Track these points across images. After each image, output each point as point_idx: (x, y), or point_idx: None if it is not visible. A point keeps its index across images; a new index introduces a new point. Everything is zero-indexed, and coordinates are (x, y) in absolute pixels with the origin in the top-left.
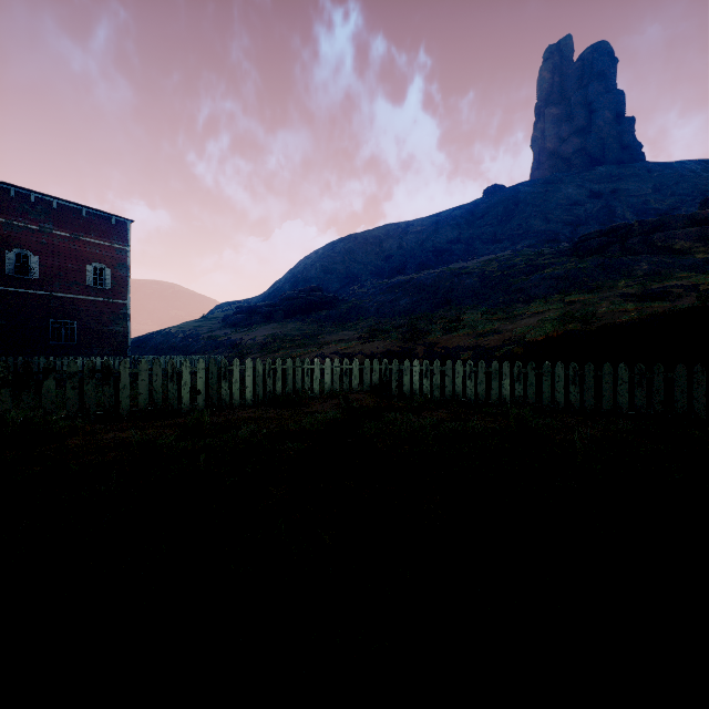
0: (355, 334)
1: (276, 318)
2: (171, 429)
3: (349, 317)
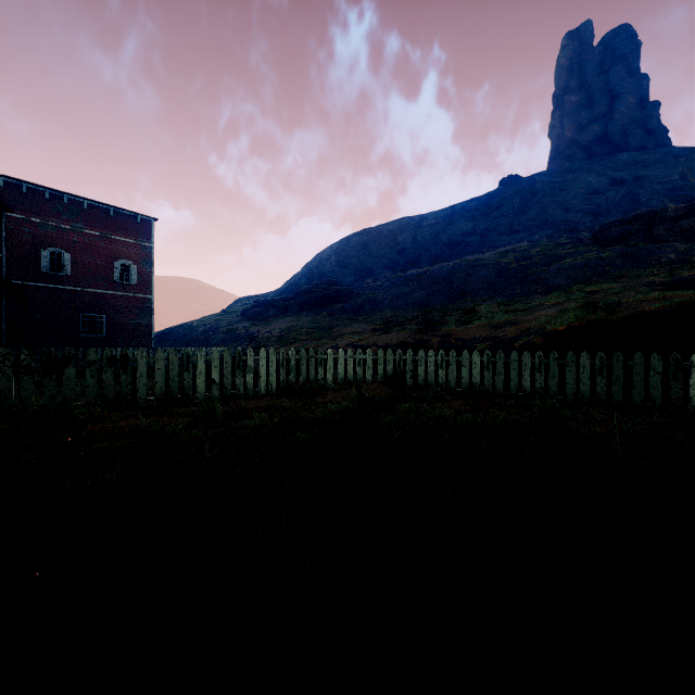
0: (369, 326)
1: (292, 311)
2: (184, 417)
3: (363, 310)
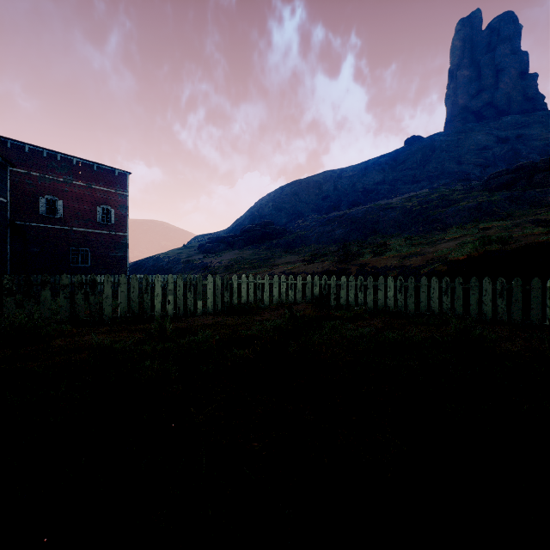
0: (299, 257)
1: (238, 246)
2: (140, 333)
3: (295, 244)
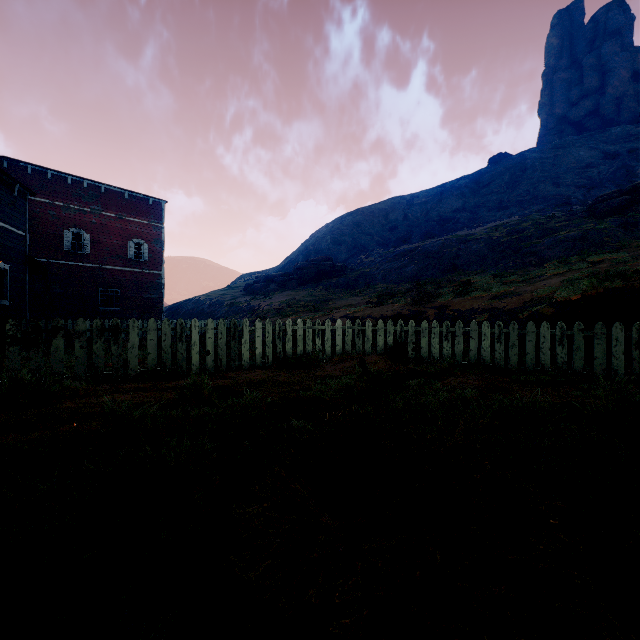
0: (363, 299)
1: (290, 286)
2: (172, 392)
3: (357, 284)
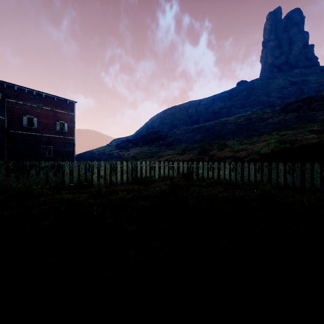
0: (175, 151)
1: (139, 145)
2: (86, 193)
3: (172, 144)
